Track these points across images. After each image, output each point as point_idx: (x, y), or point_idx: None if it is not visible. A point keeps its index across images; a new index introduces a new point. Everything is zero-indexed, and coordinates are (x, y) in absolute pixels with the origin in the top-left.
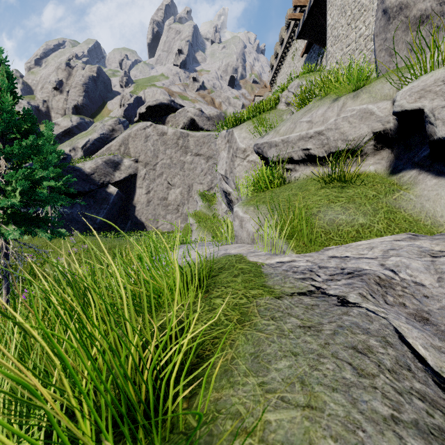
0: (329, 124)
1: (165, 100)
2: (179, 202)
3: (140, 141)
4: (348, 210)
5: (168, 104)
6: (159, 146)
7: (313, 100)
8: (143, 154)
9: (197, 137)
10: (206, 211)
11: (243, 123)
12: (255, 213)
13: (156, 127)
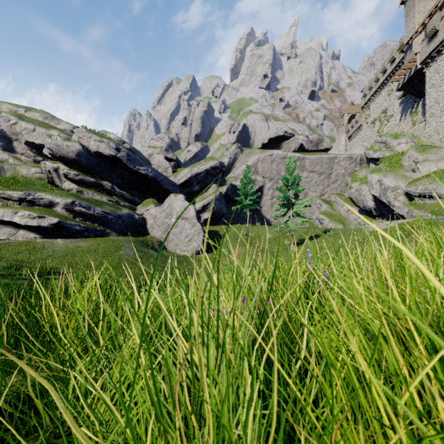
0: (438, 191)
1: (281, 132)
2: None
3: (267, 164)
4: (443, 211)
5: (283, 135)
6: (281, 166)
7: (430, 179)
8: (269, 172)
9: (311, 159)
10: (331, 210)
11: (388, 174)
12: (420, 211)
13: (279, 153)
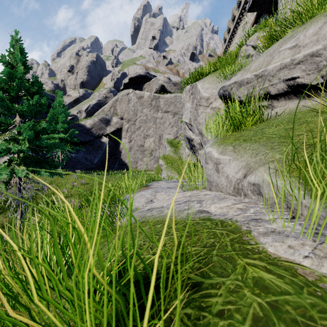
0: None
1: (142, 72)
2: (152, 148)
3: (124, 104)
4: None
5: (144, 75)
6: (138, 106)
7: (290, 30)
8: (126, 113)
9: (166, 98)
10: (172, 154)
11: (205, 76)
12: (236, 153)
13: (136, 93)
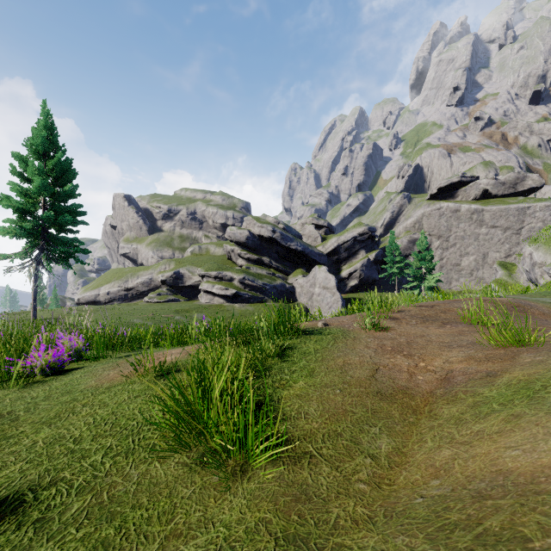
0: None
1: (456, 178)
2: (472, 268)
3: (434, 219)
4: None
5: (458, 181)
6: (452, 221)
7: None
8: (436, 229)
9: (492, 211)
10: (506, 279)
11: (540, 246)
12: None
13: (449, 206)
